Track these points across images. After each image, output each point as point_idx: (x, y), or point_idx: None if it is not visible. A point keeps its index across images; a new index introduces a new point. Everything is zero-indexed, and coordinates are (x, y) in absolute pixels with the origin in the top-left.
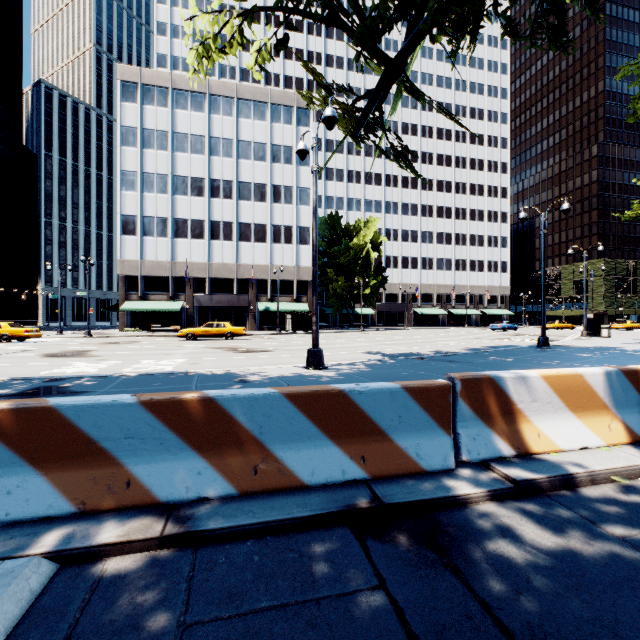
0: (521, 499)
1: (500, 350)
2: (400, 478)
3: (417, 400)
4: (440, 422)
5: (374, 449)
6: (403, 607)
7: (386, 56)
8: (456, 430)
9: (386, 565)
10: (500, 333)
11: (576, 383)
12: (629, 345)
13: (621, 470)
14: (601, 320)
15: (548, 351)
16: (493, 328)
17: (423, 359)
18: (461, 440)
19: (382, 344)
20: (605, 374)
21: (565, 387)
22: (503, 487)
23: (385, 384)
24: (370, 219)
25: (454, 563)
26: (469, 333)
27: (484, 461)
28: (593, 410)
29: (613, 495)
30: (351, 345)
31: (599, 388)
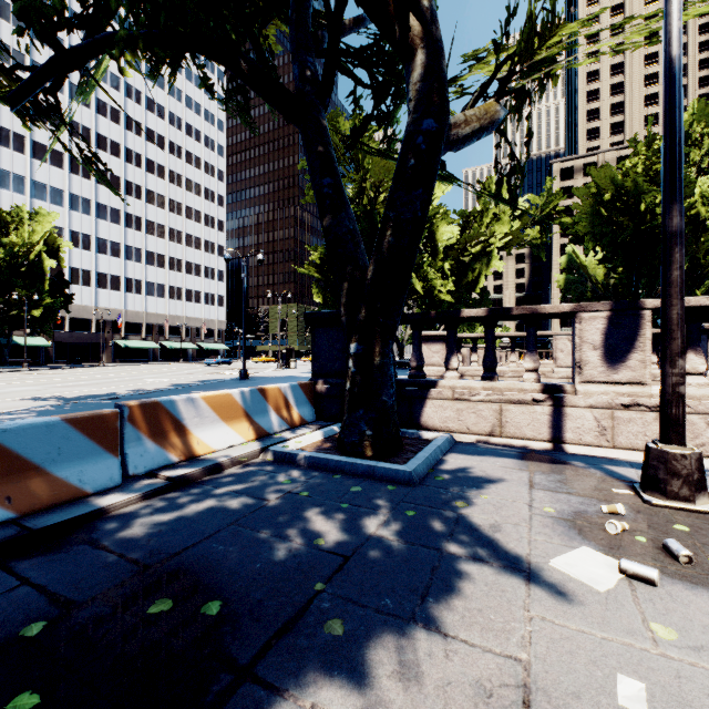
0: (175, 490)
1: (206, 384)
2: (59, 507)
3: (81, 430)
4: (107, 447)
5: (25, 486)
6: (46, 585)
7: (57, 41)
8: (124, 451)
9: (32, 570)
10: (215, 368)
11: (228, 400)
12: (304, 374)
13: (248, 454)
14: (291, 354)
15: (247, 382)
16: (209, 363)
17: (117, 399)
18: (129, 459)
19: (61, 386)
20: (247, 392)
21: (220, 404)
22: (162, 485)
23: (41, 419)
24: (43, 211)
25: (103, 544)
26: (183, 369)
27: (151, 472)
28: (239, 418)
29: (239, 470)
30: (3, 391)
31: (243, 402)
